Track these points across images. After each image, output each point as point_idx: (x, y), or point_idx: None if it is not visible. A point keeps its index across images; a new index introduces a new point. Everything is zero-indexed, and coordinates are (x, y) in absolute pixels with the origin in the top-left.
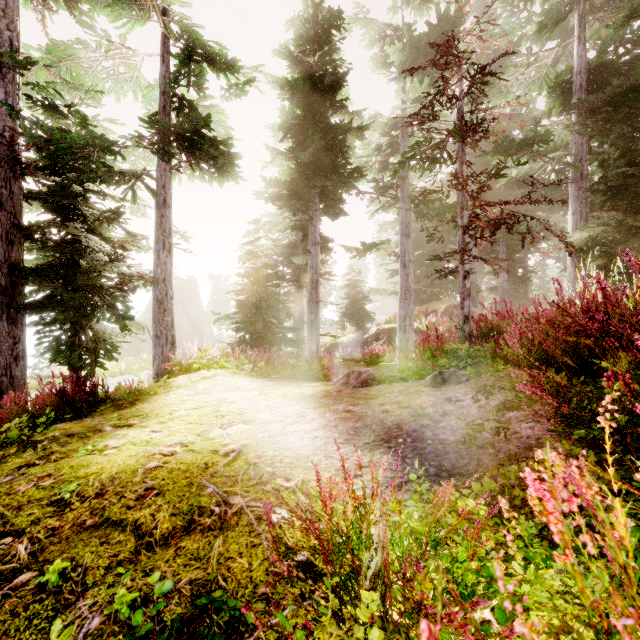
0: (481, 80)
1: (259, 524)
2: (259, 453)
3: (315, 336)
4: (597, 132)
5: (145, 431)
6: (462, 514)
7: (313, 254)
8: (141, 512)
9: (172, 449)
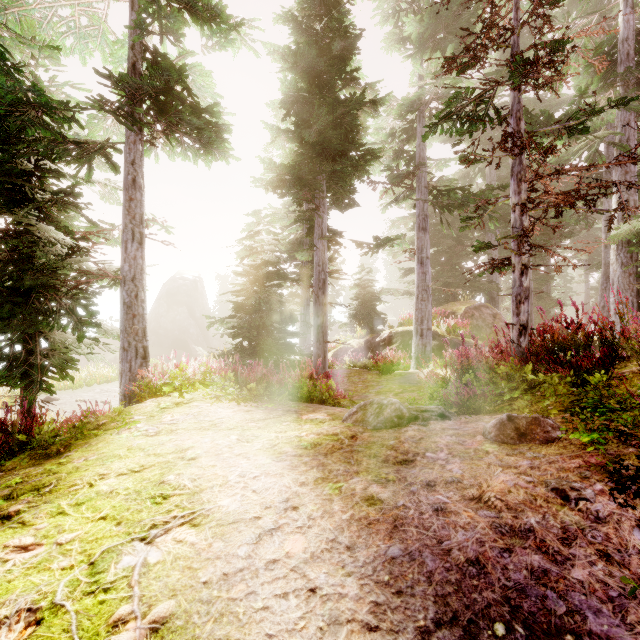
0: None
1: None
2: None
3: (322, 343)
4: None
5: (6, 548)
6: None
7: (320, 249)
8: None
9: None
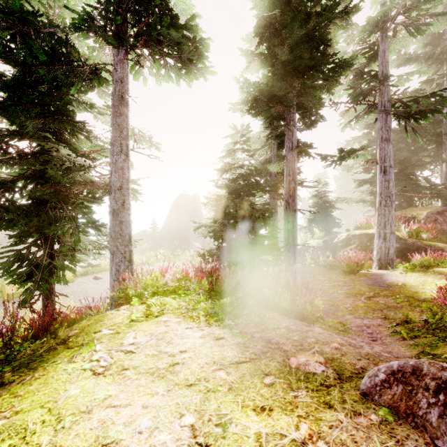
0: None
1: None
2: None
3: (292, 246)
4: None
5: None
6: None
7: (290, 160)
8: None
9: None
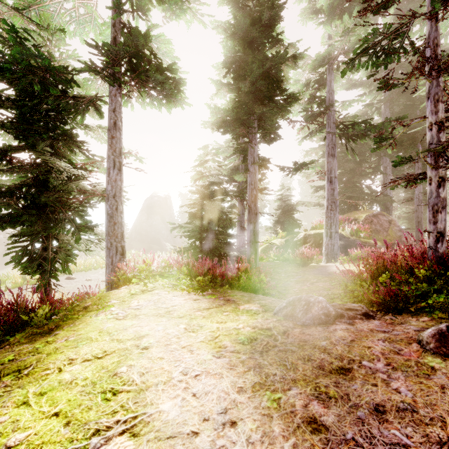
0: None
1: None
2: None
3: (254, 243)
4: None
5: None
6: None
7: (252, 172)
8: None
9: None
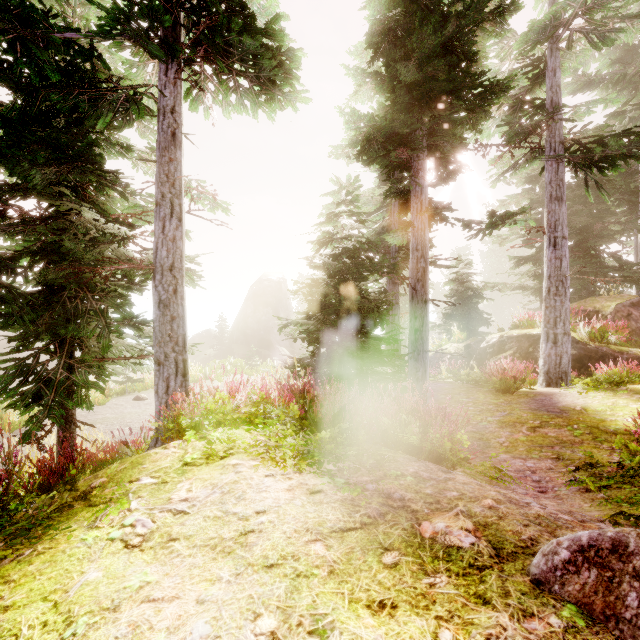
0: None
1: None
2: None
3: (421, 353)
4: None
5: None
6: None
7: (418, 228)
8: None
9: None
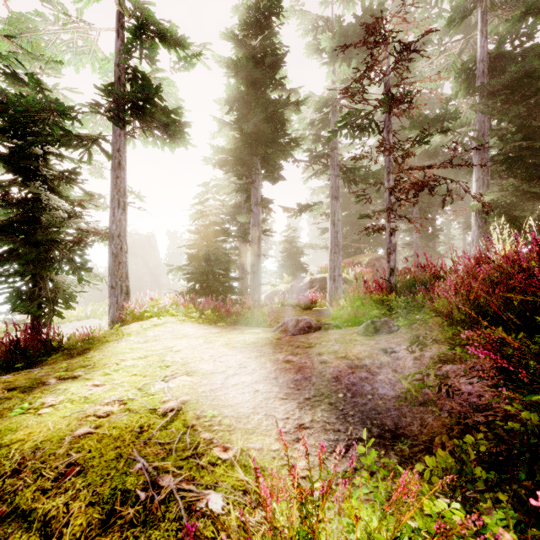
0: (406, 56)
1: (189, 517)
2: (198, 412)
3: (257, 285)
4: (497, 111)
5: (87, 385)
6: (439, 532)
7: (255, 213)
8: (54, 501)
9: (108, 409)
